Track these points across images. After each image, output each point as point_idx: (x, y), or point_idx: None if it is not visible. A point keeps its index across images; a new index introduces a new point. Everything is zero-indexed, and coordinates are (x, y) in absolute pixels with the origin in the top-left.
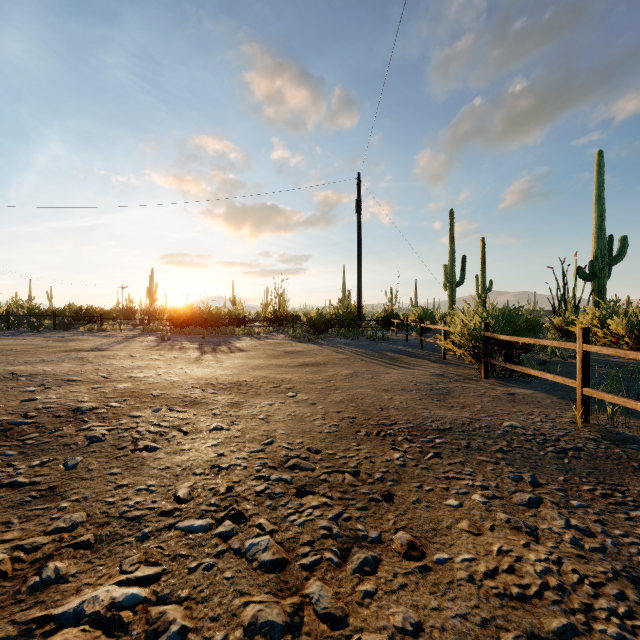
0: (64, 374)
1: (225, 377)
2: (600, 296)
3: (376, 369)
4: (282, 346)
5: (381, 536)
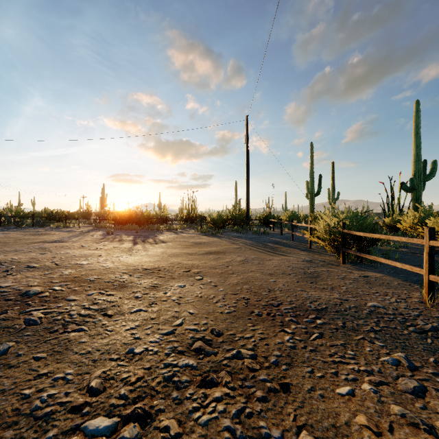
0: (26, 261)
1: (149, 263)
2: (417, 203)
3: (261, 256)
4: (193, 238)
5: (284, 437)
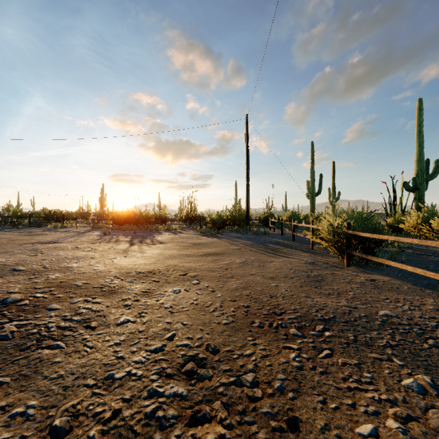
0: (13, 264)
1: (143, 266)
2: (420, 203)
3: (262, 258)
4: (191, 239)
5: None
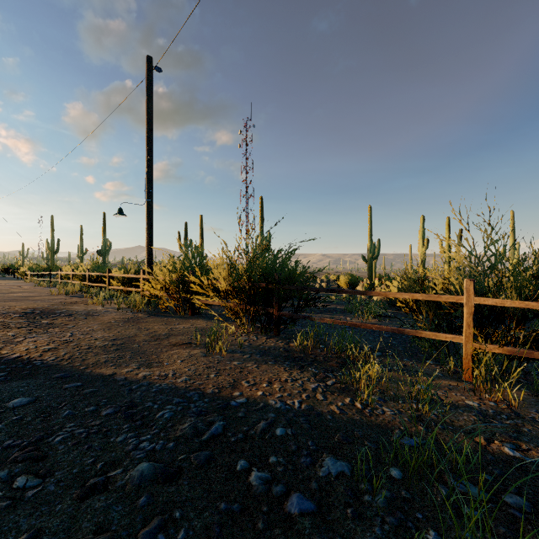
0: None
1: None
2: (104, 261)
3: None
4: None
5: None
